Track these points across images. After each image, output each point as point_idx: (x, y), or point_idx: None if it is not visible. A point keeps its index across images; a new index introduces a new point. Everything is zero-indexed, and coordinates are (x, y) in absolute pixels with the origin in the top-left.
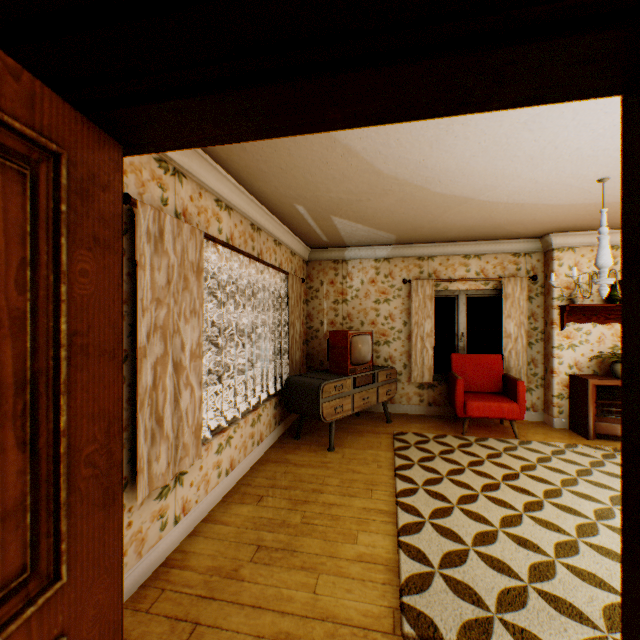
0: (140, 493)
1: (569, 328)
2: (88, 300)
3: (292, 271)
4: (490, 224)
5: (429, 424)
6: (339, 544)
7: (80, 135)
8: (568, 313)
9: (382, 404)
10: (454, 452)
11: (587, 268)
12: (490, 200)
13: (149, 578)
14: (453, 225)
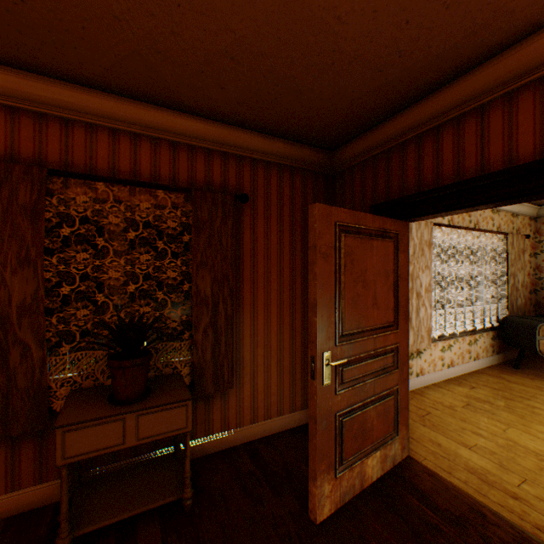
0: None
1: None
2: (401, 266)
3: (512, 230)
4: None
5: None
6: (532, 423)
7: (400, 226)
8: None
9: None
10: None
11: None
12: None
13: None
14: None
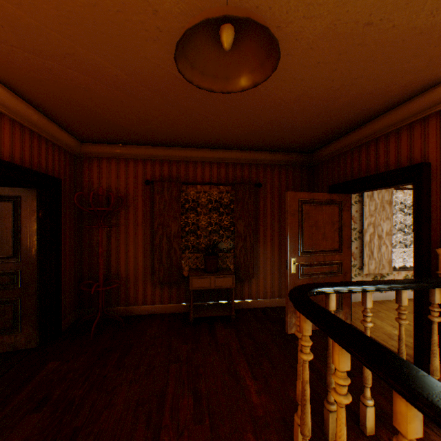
0: (364, 271)
1: None
2: (344, 219)
3: None
4: None
5: None
6: None
7: (343, 197)
8: None
9: None
10: None
11: None
12: None
13: None
14: None
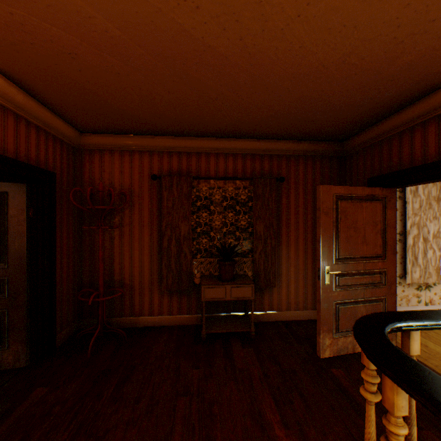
0: (406, 280)
1: None
2: (389, 218)
3: None
4: None
5: None
6: None
7: (387, 191)
8: None
9: None
10: None
11: None
12: None
13: None
14: None
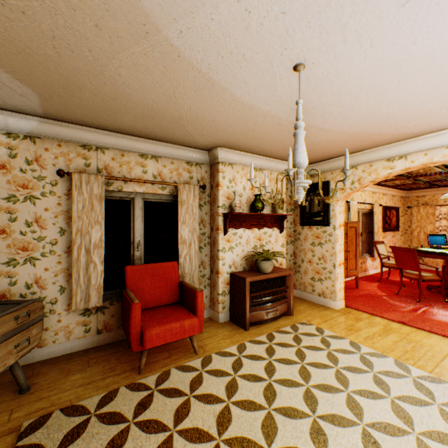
0: None
1: (230, 233)
2: None
3: None
4: (173, 113)
5: (96, 367)
6: None
7: None
8: (229, 220)
9: (10, 368)
10: (129, 434)
11: (241, 183)
12: (182, 49)
13: None
14: (128, 98)
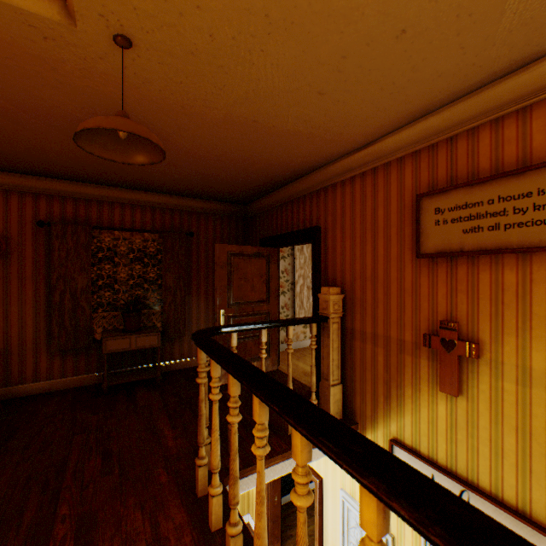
0: None
1: None
2: (273, 271)
3: None
4: None
5: None
6: None
7: (272, 250)
8: None
9: None
10: None
11: None
12: None
13: (299, 348)
14: None
